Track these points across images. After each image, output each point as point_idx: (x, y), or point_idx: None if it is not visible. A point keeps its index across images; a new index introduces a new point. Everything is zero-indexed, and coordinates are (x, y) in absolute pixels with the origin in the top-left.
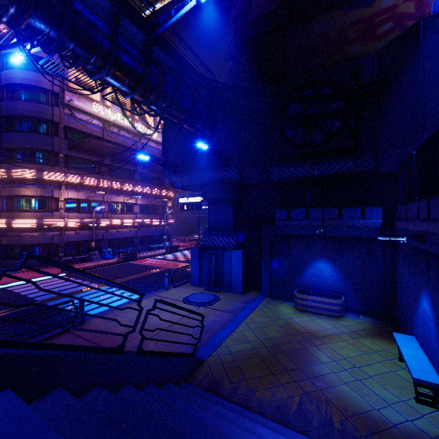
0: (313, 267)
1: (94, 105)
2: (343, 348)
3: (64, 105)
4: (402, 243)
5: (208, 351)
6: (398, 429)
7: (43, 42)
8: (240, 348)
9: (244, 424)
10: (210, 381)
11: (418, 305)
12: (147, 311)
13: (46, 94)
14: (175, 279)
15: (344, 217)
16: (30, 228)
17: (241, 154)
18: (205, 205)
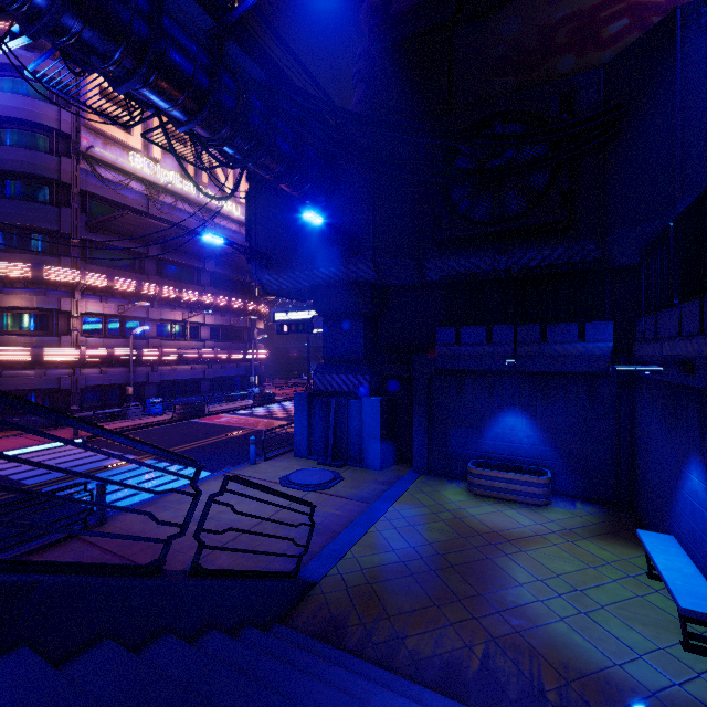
0: (499, 423)
1: (132, 158)
2: (553, 557)
3: (80, 155)
4: (649, 379)
5: (323, 567)
6: (659, 701)
7: (24, 17)
8: (378, 562)
9: (387, 701)
10: (326, 620)
11: (682, 482)
12: (209, 496)
13: (48, 135)
14: (268, 446)
15: (550, 339)
16: (20, 362)
17: (379, 236)
18: (319, 327)
